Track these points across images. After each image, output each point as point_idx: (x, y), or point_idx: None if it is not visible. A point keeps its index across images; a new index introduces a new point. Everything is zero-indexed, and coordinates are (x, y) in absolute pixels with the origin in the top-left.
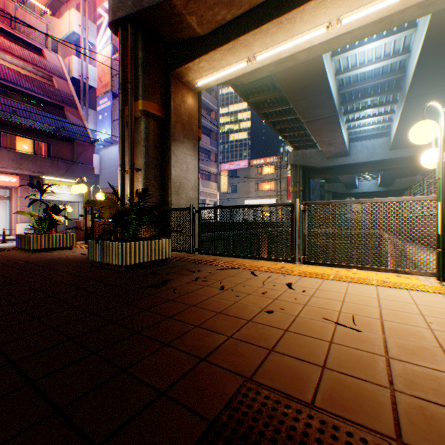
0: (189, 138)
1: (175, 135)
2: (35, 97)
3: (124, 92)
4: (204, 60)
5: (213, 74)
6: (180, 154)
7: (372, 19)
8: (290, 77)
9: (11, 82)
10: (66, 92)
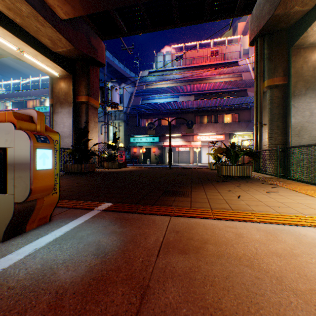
0: (313, 88)
1: (294, 92)
2: (231, 91)
3: (256, 79)
4: (314, 25)
5: None
6: (300, 104)
7: None
8: None
9: (221, 89)
10: (247, 79)
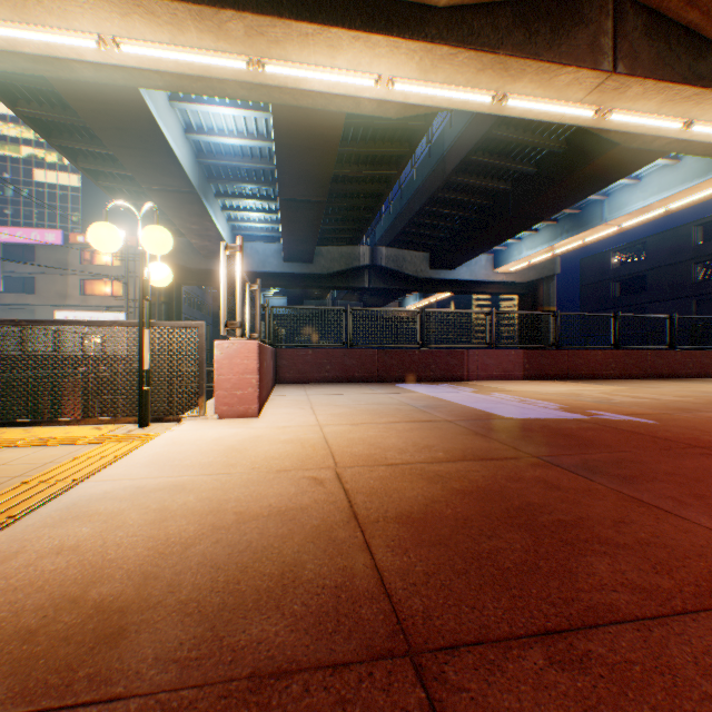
0: None
1: None
2: None
3: None
4: None
5: None
6: None
7: (173, 68)
8: (89, 99)
9: None
10: None
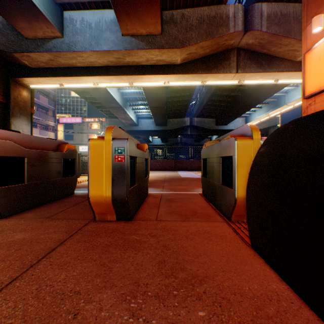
0: (25, 114)
1: (14, 113)
2: None
3: None
4: (34, 79)
5: (40, 85)
6: (18, 123)
7: (111, 86)
8: (91, 88)
9: None
10: None
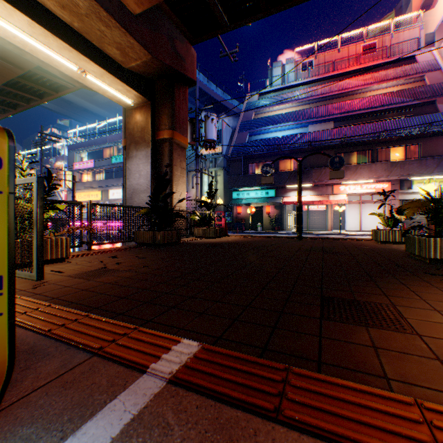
0: None
1: None
2: (403, 107)
3: None
4: None
5: None
6: None
7: None
8: None
9: (383, 106)
10: (436, 83)
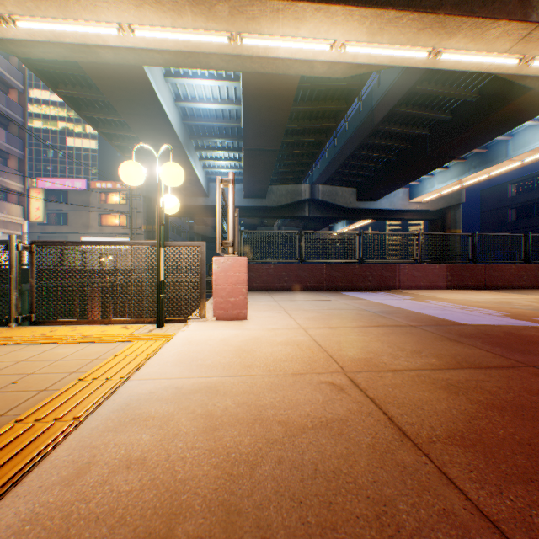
0: None
1: None
2: None
3: None
4: None
5: None
6: None
7: (172, 47)
8: (108, 79)
9: None
10: None
